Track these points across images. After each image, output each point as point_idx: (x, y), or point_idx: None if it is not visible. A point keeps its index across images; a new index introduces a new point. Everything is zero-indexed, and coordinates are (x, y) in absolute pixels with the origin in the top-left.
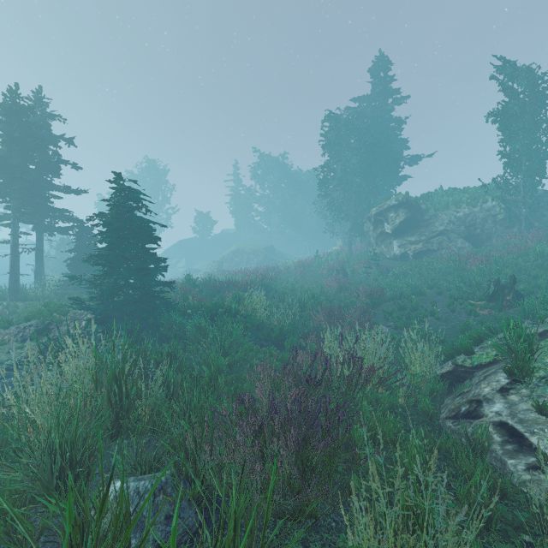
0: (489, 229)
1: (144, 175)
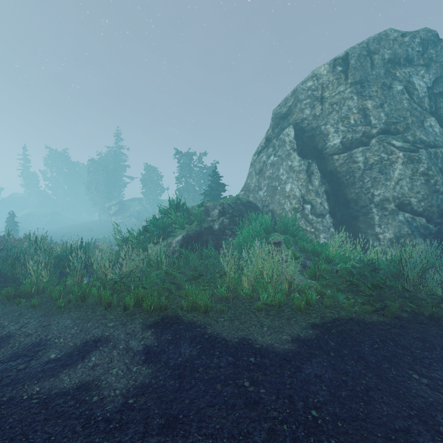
0: (145, 215)
1: None
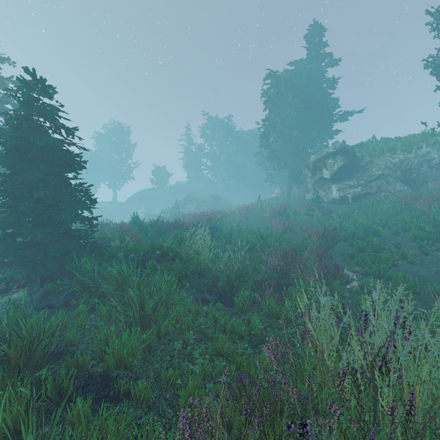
0: (424, 174)
1: (110, 135)
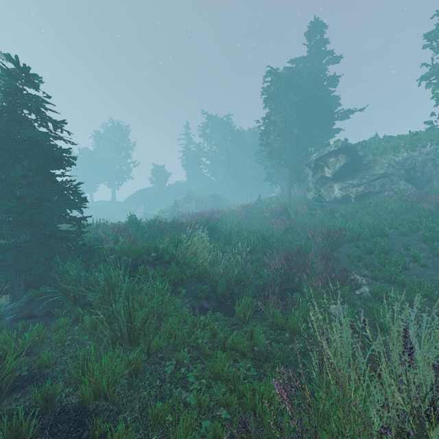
0: (429, 172)
1: (109, 134)
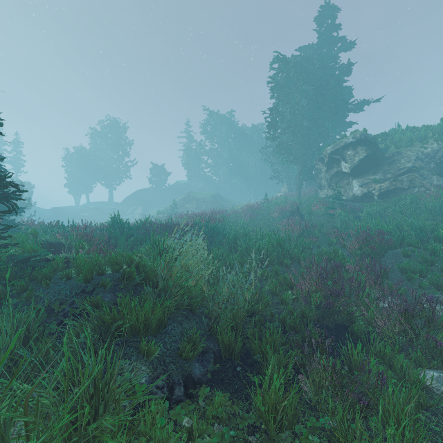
0: None
1: (106, 131)
